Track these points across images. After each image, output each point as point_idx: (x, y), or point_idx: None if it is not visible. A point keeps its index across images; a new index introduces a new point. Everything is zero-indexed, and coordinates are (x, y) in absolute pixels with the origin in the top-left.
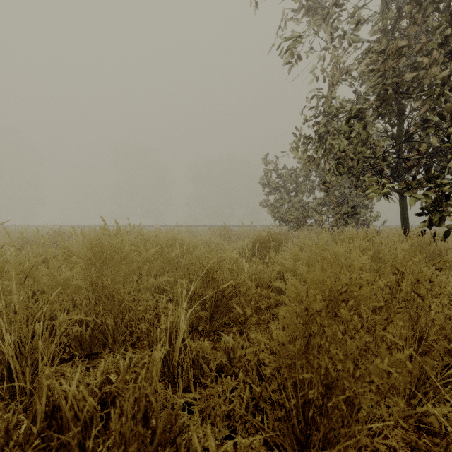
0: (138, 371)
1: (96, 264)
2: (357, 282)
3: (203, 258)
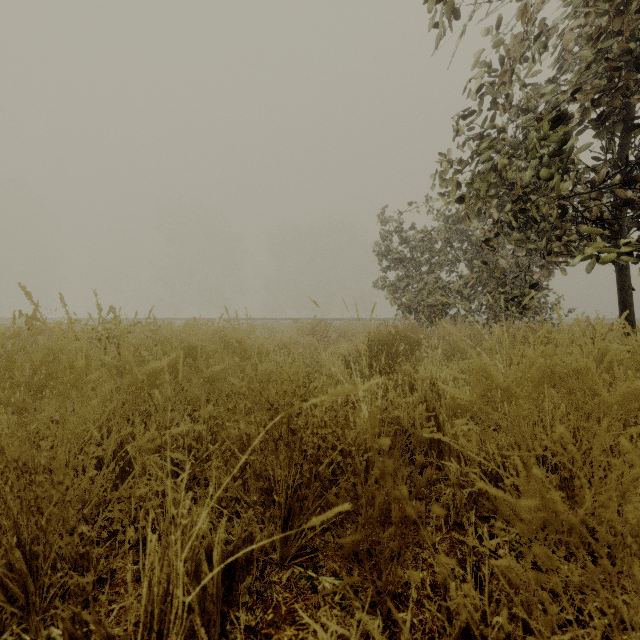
0: None
1: (7, 400)
2: None
3: (276, 376)
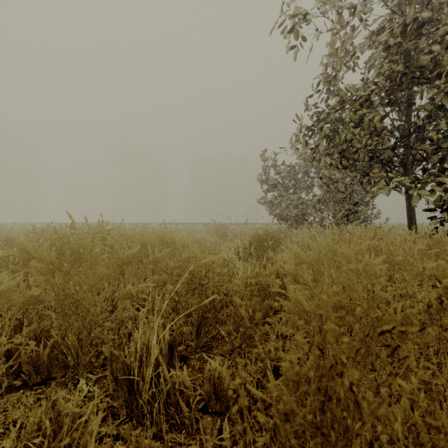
0: (72, 434)
1: (60, 268)
2: (382, 297)
3: (193, 259)
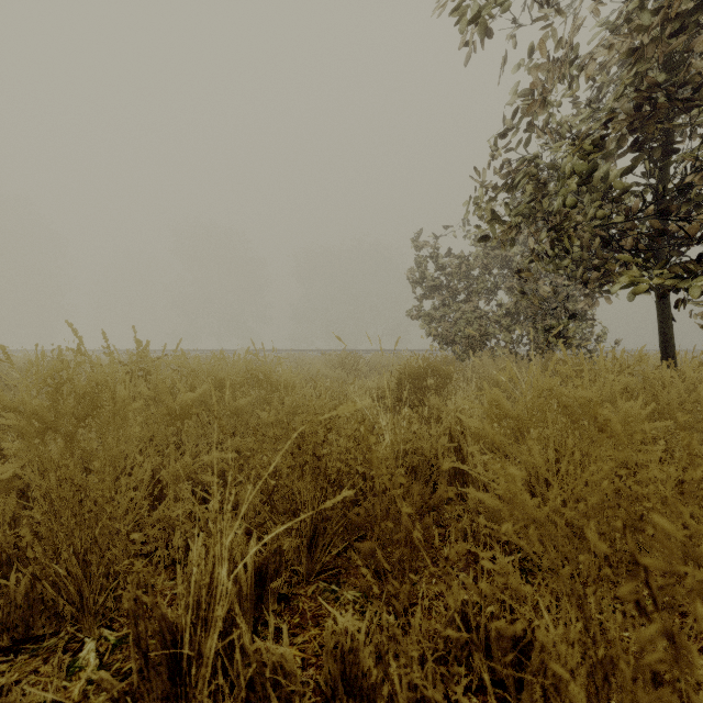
0: None
1: (56, 427)
2: None
3: (303, 409)
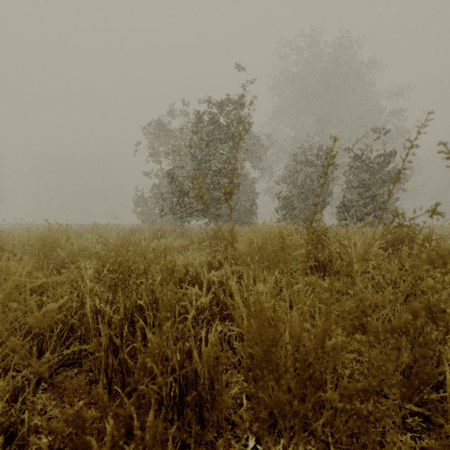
0: None
1: None
2: None
3: None
